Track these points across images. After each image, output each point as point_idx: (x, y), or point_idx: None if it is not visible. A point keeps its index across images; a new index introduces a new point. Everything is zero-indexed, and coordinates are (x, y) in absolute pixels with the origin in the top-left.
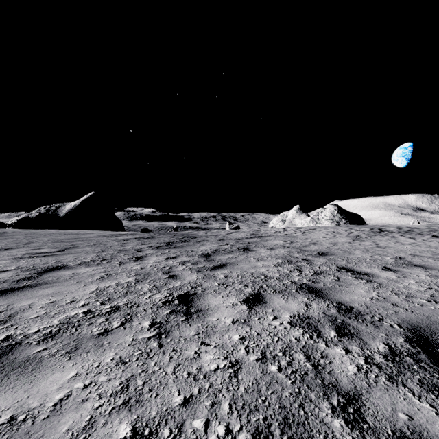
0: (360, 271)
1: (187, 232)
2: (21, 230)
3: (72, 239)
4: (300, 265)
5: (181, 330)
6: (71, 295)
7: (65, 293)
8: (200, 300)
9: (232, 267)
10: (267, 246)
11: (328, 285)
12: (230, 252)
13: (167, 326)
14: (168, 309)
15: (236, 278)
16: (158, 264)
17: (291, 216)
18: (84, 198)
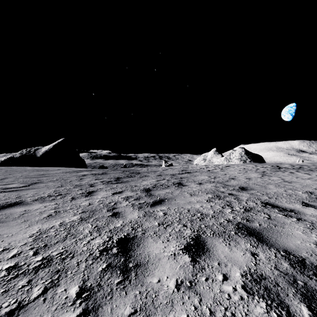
0: (285, 208)
1: (133, 169)
2: (4, 167)
3: (41, 175)
4: (229, 201)
5: (114, 305)
6: (8, 241)
7: (4, 236)
8: (140, 247)
9: (170, 203)
10: (196, 181)
11: (263, 224)
12: (167, 186)
13: (97, 296)
14: (104, 261)
15: (175, 216)
16: (105, 199)
17: (210, 156)
18: (56, 143)
